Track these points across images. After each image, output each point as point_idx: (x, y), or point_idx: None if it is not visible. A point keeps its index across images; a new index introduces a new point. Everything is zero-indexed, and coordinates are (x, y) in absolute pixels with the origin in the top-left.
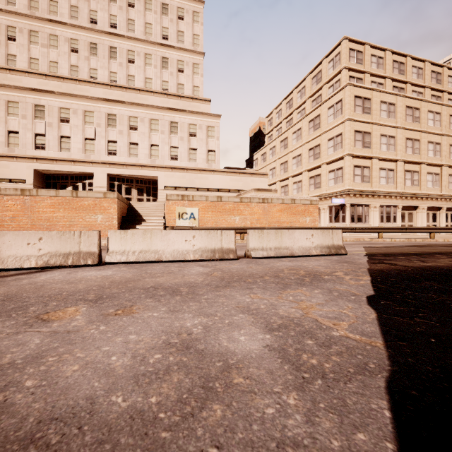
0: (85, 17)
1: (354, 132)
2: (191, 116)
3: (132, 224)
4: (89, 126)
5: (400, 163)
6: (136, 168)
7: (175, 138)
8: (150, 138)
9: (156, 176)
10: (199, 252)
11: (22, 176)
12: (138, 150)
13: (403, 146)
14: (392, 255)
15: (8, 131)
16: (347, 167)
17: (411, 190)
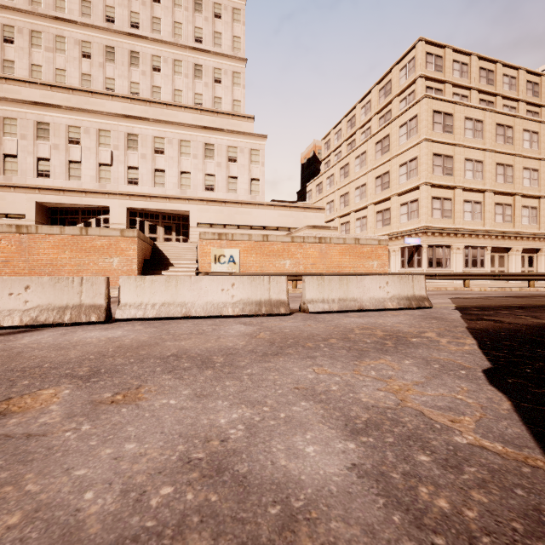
0: (100, 14)
1: (433, 155)
2: (231, 136)
3: (156, 270)
4: (104, 148)
5: (488, 194)
6: (163, 200)
7: (211, 164)
8: (179, 163)
9: (187, 210)
10: (240, 305)
11: (21, 210)
12: (164, 179)
13: (493, 173)
14: (490, 308)
15: (3, 155)
16: (423, 199)
17: (502, 227)
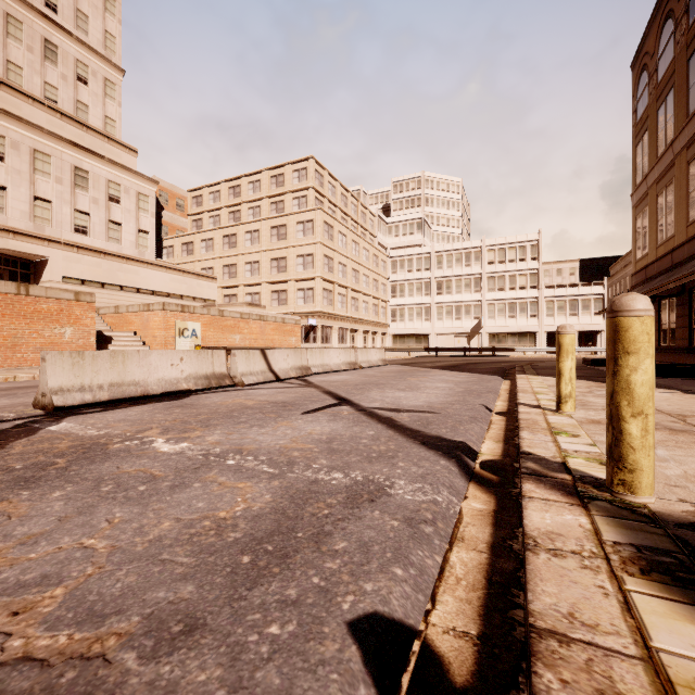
0: None
1: (324, 256)
2: (113, 168)
3: (96, 344)
4: None
5: (349, 290)
6: (2, 234)
7: (84, 198)
8: (32, 183)
9: (45, 255)
10: (344, 365)
11: None
12: (4, 200)
13: (351, 275)
14: (404, 364)
15: None
16: (319, 289)
17: (355, 315)
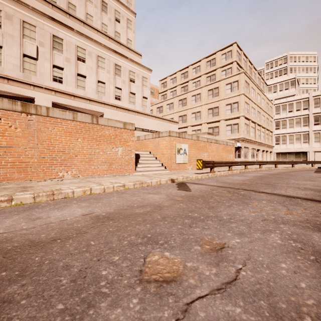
0: None
1: (245, 102)
2: (131, 64)
3: None
4: (29, 41)
5: (256, 124)
6: (84, 101)
7: (119, 80)
8: (97, 73)
9: (102, 112)
10: None
11: None
12: (85, 83)
13: (257, 115)
14: None
15: None
16: (242, 124)
17: (258, 140)
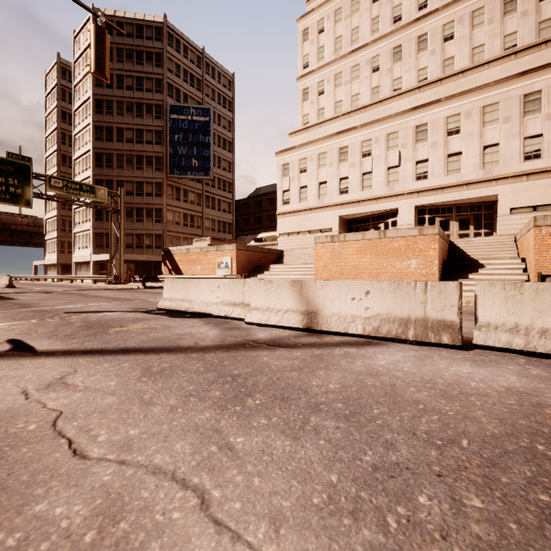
0: (387, 21)
1: None
2: None
3: (460, 272)
4: (392, 151)
5: None
6: (458, 189)
7: (534, 121)
8: (481, 137)
9: (493, 194)
10: None
11: (329, 225)
12: (460, 163)
13: None
14: None
15: (318, 183)
16: None
17: None
